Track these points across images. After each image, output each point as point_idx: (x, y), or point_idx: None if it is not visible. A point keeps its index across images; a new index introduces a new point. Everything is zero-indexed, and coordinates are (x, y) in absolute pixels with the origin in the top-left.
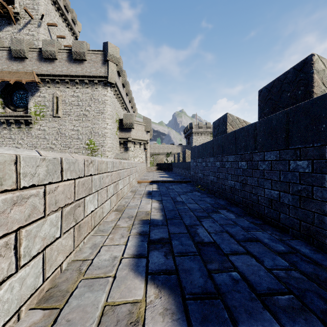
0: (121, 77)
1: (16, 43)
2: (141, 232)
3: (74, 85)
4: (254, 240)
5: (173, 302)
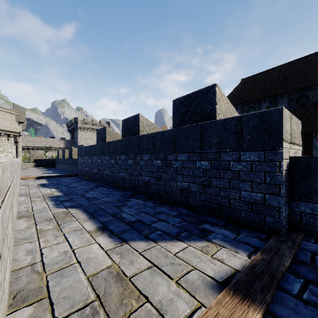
0: None
1: None
2: (52, 200)
3: None
4: (112, 194)
5: (78, 209)
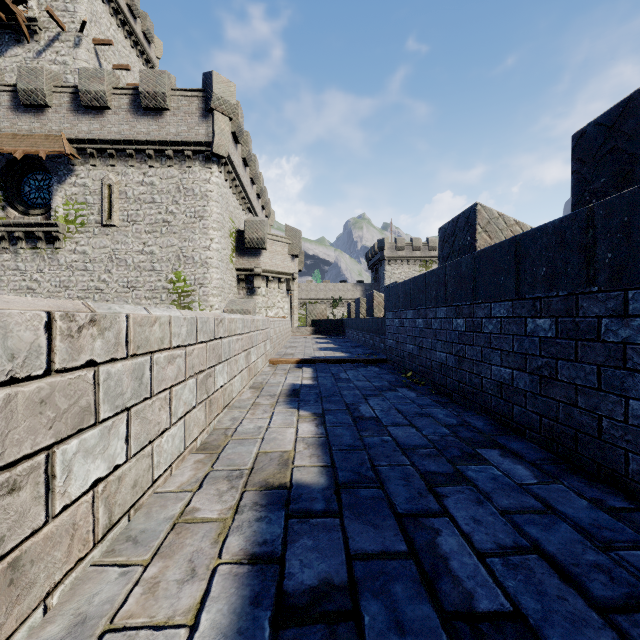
0: (240, 146)
1: (26, 77)
2: (259, 546)
3: (145, 161)
4: None
5: None
